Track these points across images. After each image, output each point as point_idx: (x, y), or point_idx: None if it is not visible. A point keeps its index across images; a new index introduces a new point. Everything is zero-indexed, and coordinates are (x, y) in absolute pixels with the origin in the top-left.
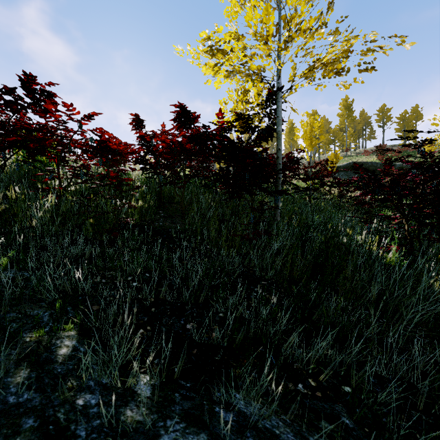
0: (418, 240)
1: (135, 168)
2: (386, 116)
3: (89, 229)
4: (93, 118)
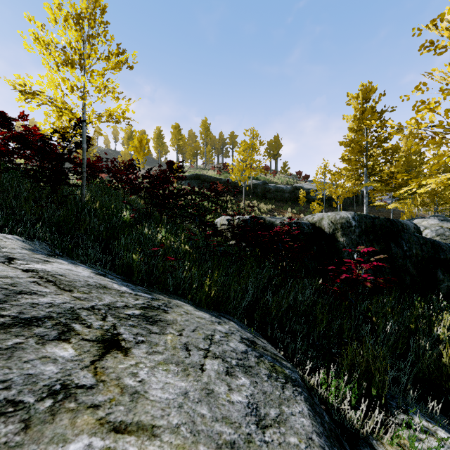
0: (160, 215)
1: None
2: (235, 141)
3: None
4: None
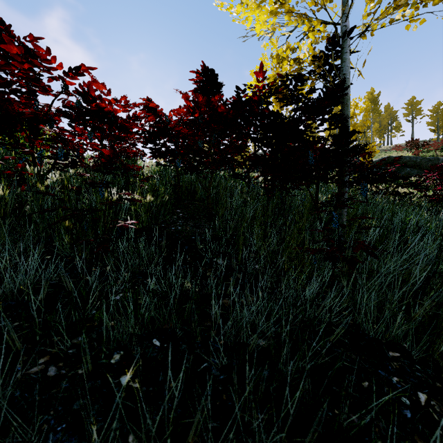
0: None
1: (143, 151)
2: (416, 109)
3: (63, 239)
4: (81, 74)
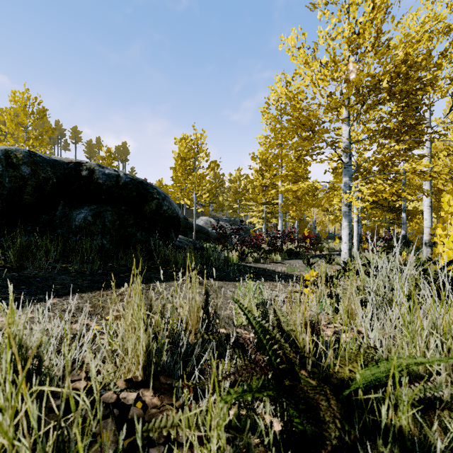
0: None
1: None
2: (78, 137)
3: None
4: None
